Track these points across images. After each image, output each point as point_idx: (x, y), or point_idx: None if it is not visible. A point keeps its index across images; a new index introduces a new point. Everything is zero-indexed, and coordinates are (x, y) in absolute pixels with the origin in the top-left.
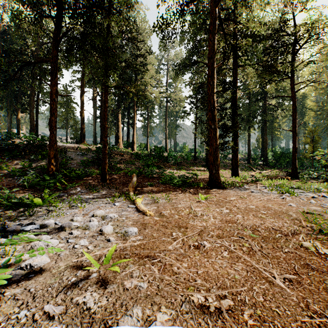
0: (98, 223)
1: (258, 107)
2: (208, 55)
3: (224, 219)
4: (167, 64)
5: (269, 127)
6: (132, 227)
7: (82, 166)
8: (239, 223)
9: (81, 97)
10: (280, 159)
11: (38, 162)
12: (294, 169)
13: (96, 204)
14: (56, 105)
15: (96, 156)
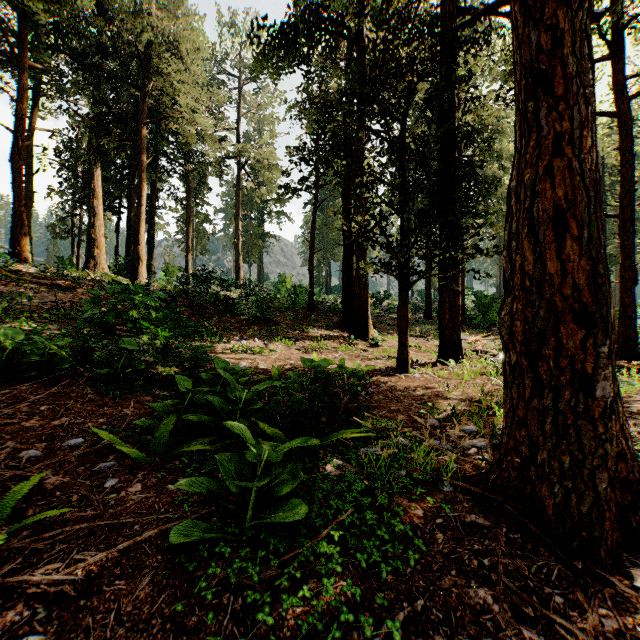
0: None
1: None
2: None
3: None
4: (240, 77)
5: None
6: None
7: None
8: None
9: None
10: (490, 309)
11: None
12: (632, 335)
13: None
14: None
15: None
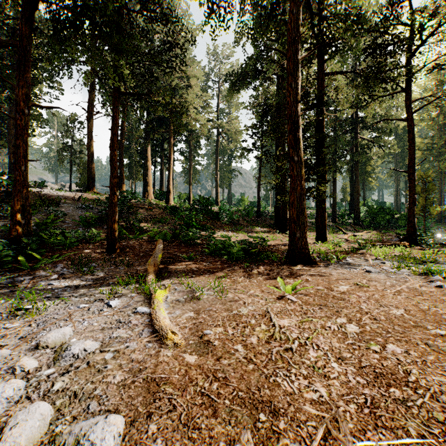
0: (19, 389)
1: (347, 143)
2: (288, 38)
3: (367, 364)
4: (218, 80)
5: (360, 171)
6: (105, 420)
7: (81, 226)
8: (418, 385)
9: (89, 122)
10: (377, 215)
11: (6, 220)
12: (412, 230)
13: (71, 304)
14: (27, 120)
15: (105, 210)
